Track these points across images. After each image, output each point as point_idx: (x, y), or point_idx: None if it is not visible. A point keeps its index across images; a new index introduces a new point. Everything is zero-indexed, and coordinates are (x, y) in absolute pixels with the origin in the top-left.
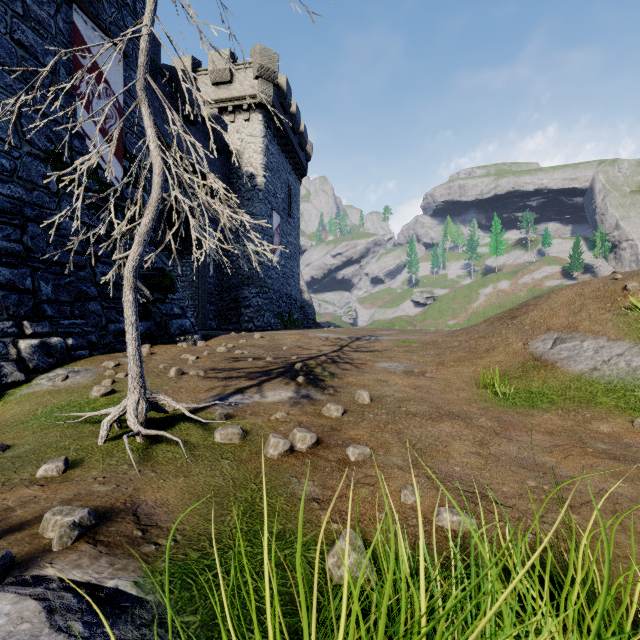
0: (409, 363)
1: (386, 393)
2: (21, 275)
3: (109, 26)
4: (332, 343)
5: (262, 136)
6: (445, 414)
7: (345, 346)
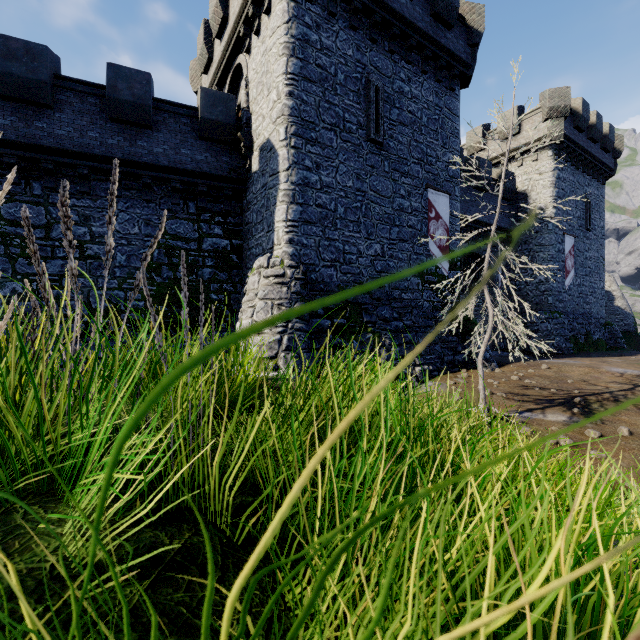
0: None
1: None
2: (412, 336)
3: (441, 184)
4: (625, 381)
5: (551, 170)
6: None
7: (639, 386)
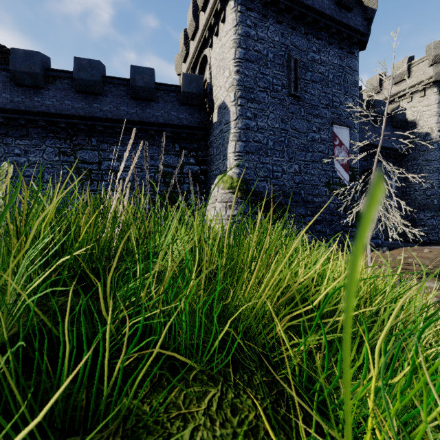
0: None
1: None
2: (321, 227)
3: (344, 121)
4: None
5: (436, 103)
6: None
7: None
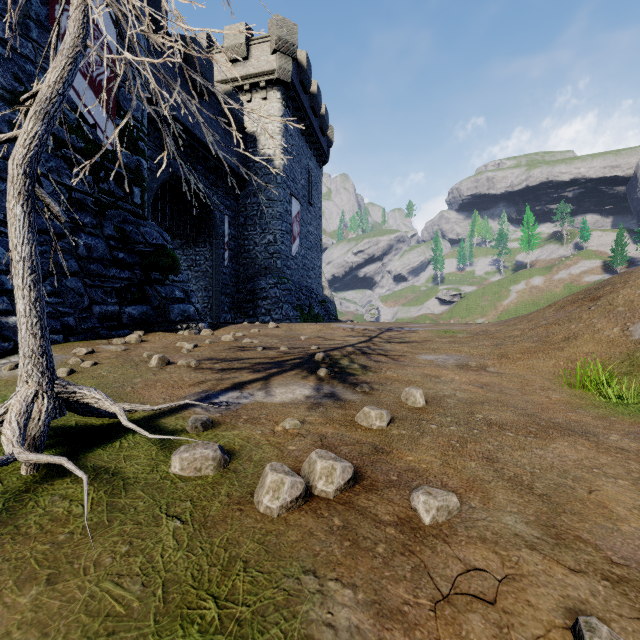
0: (460, 355)
1: (443, 392)
2: None
3: None
4: (359, 334)
5: (280, 115)
6: (548, 426)
7: (375, 337)
